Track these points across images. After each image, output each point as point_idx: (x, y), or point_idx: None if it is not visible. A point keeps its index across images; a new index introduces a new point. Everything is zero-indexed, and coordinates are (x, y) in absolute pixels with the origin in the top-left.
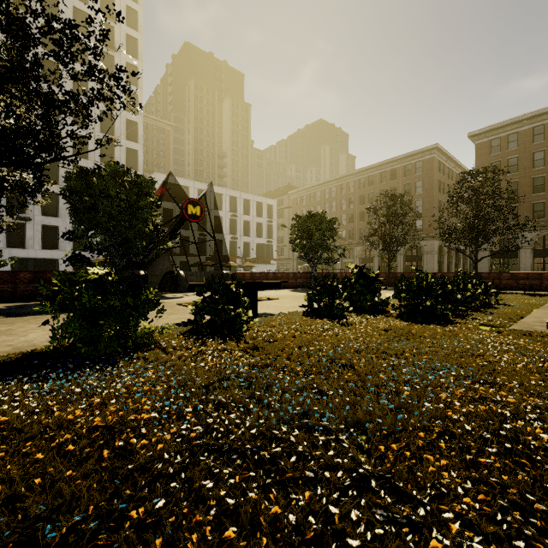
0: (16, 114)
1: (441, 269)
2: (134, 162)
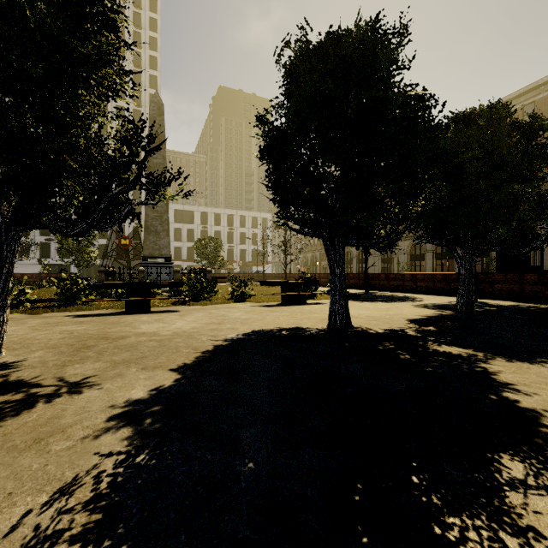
0: None
1: (390, 270)
2: None
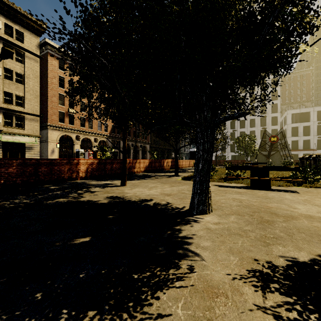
0: (224, 135)
1: None
2: (275, 109)
